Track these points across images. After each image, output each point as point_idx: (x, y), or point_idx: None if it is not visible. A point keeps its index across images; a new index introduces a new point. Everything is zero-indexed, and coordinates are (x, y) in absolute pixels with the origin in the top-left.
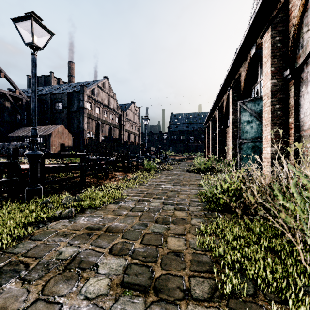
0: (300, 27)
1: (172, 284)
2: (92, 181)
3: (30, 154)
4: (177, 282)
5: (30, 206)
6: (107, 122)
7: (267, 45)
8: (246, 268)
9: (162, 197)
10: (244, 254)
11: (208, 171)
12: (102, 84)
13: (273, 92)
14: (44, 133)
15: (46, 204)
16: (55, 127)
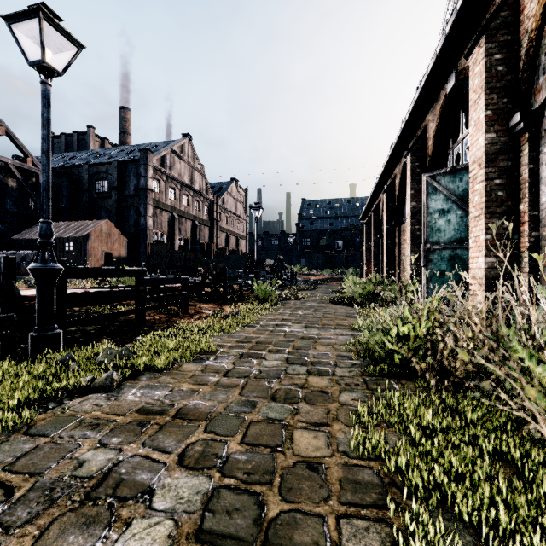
0: (540, 34)
1: (303, 534)
2: (158, 319)
3: (37, 270)
4: (313, 529)
5: (35, 367)
6: (188, 214)
7: (478, 69)
8: (453, 498)
9: (286, 350)
10: (448, 467)
11: (368, 301)
12: (180, 147)
13: (490, 156)
14: (76, 235)
15: (66, 363)
16: (97, 223)
